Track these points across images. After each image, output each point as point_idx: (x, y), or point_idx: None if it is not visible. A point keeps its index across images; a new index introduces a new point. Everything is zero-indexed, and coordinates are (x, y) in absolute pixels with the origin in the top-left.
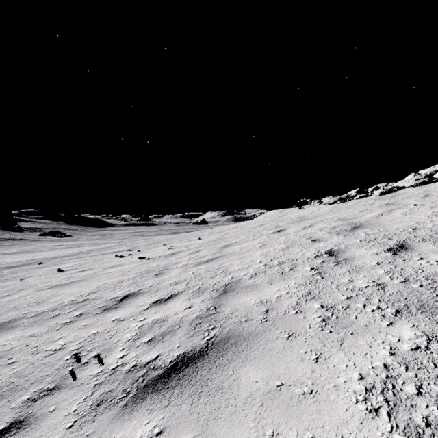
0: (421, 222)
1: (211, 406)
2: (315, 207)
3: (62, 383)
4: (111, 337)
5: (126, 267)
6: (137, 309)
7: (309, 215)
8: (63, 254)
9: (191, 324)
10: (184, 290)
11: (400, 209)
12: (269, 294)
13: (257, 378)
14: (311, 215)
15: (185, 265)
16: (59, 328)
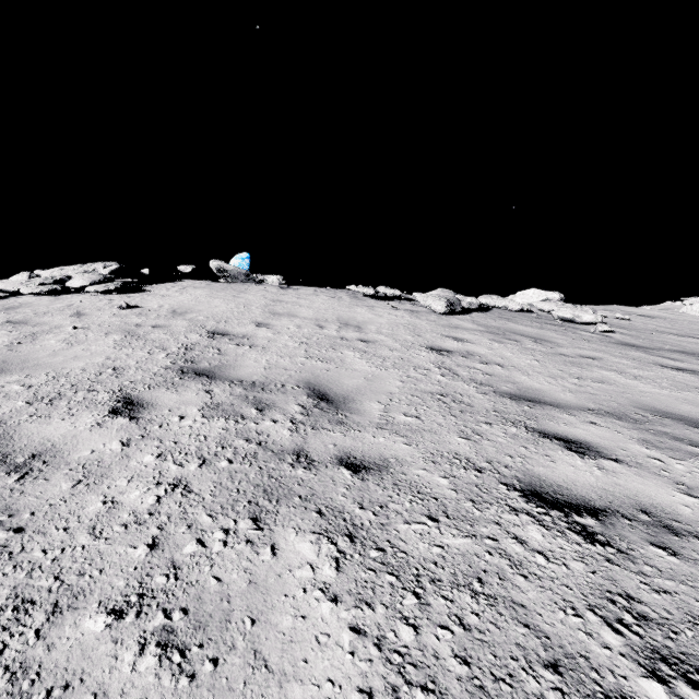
0: (114, 356)
1: None
2: None
3: None
4: None
5: None
6: None
7: None
8: None
9: None
10: None
11: (52, 333)
12: None
13: None
14: None
15: None
16: None
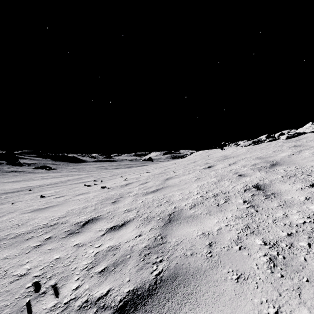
0: None
1: None
2: (234, 148)
3: None
4: (70, 263)
5: (90, 195)
6: (95, 235)
7: (231, 154)
8: (48, 183)
9: (140, 255)
10: (135, 218)
11: (308, 149)
12: (210, 226)
13: None
14: (233, 155)
15: (136, 194)
16: (29, 251)
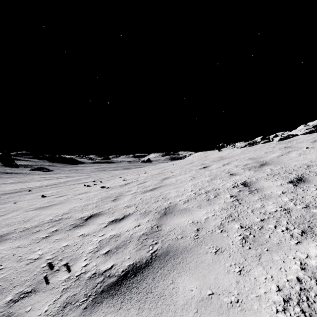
0: (313, 160)
1: (155, 311)
2: (230, 150)
3: (38, 287)
4: (77, 249)
5: (91, 194)
6: (98, 227)
7: (226, 155)
8: (47, 184)
9: (139, 240)
10: (134, 212)
11: (296, 151)
12: (199, 216)
13: (192, 287)
14: (228, 156)
15: (135, 193)
16: (39, 241)
